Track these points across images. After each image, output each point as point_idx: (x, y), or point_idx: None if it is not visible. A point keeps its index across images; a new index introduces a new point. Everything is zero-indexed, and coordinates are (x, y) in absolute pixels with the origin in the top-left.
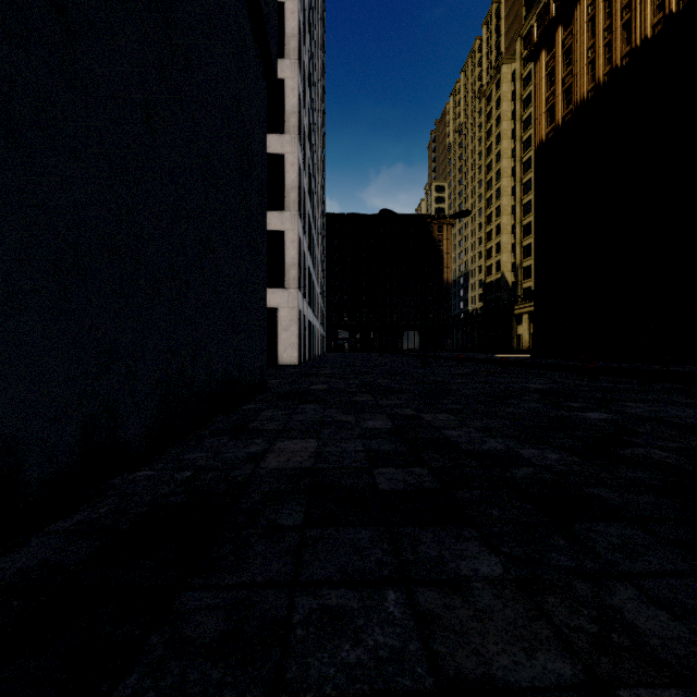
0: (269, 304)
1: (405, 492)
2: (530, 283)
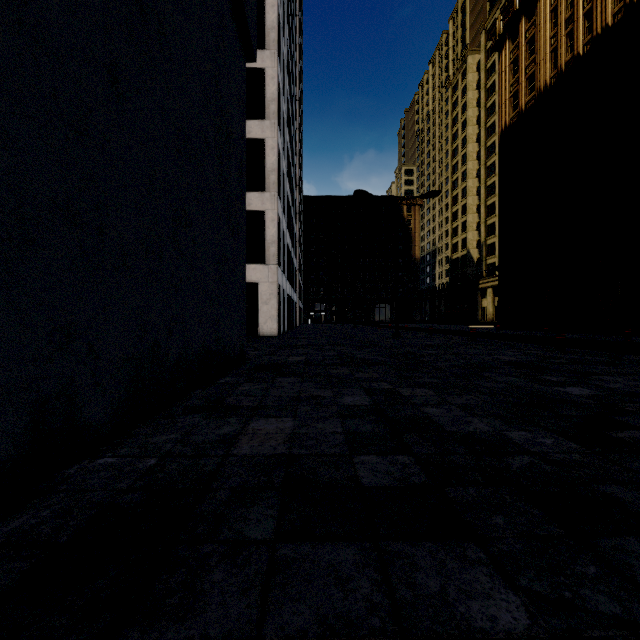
0: (250, 279)
1: (391, 489)
2: (494, 259)
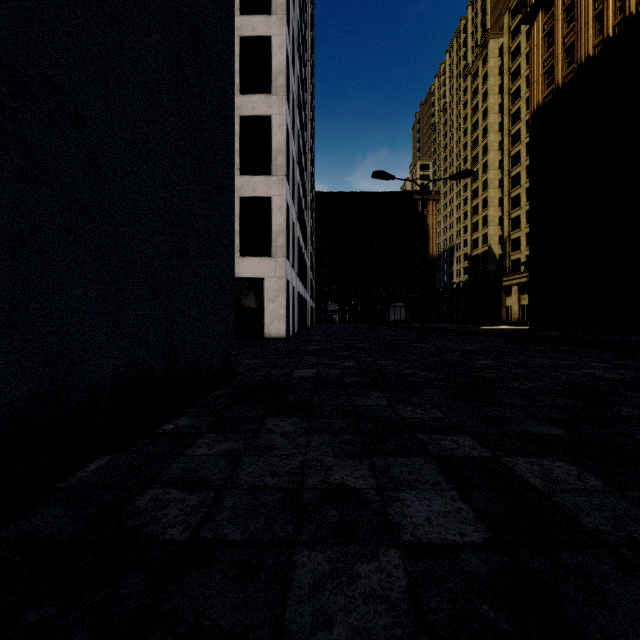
0: (255, 274)
1: None
2: (519, 255)
